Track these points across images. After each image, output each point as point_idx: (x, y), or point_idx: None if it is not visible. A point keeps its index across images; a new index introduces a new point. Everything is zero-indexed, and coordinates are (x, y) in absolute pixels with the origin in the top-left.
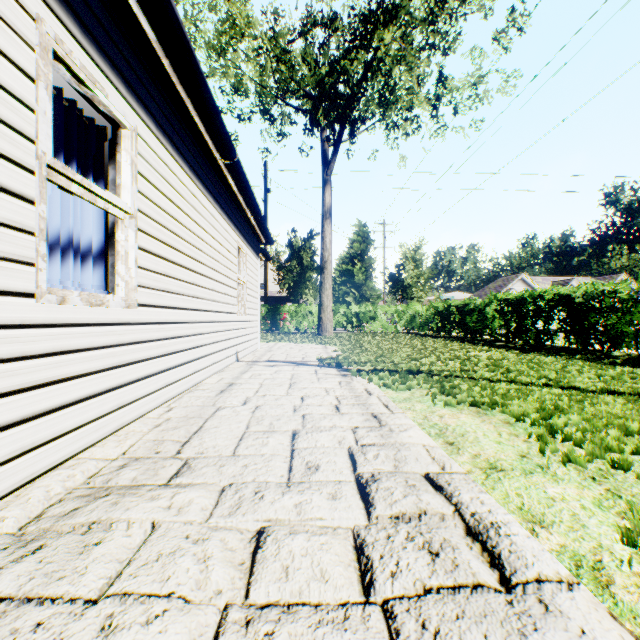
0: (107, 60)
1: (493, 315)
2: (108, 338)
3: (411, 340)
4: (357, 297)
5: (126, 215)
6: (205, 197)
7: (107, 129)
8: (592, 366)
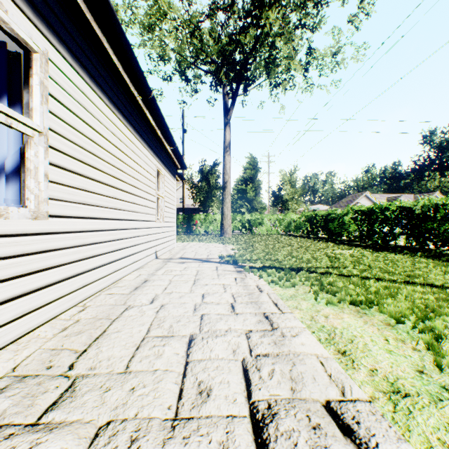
0: None
1: (350, 222)
2: (8, 249)
3: (289, 240)
4: (249, 208)
5: (35, 132)
6: (125, 127)
7: (21, 54)
8: (435, 263)
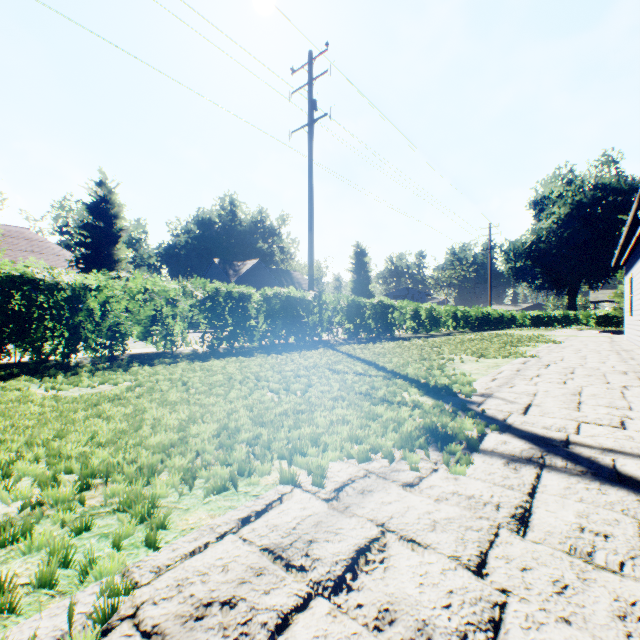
0: None
1: None
2: None
3: None
4: None
5: None
6: None
7: None
8: (236, 360)
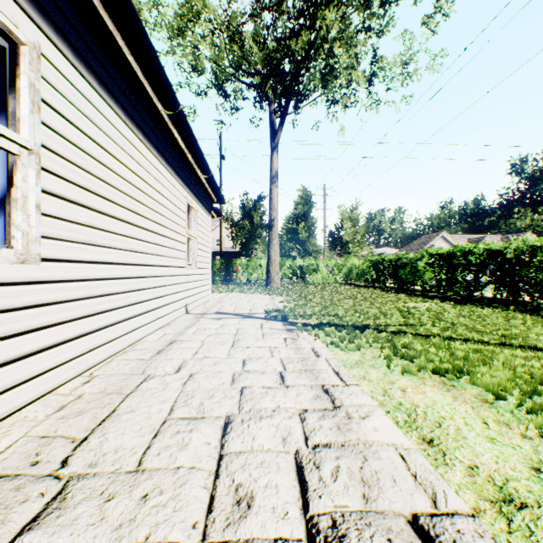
0: None
1: (424, 268)
2: None
3: (350, 291)
4: (301, 252)
5: (23, 150)
6: (146, 148)
7: (6, 49)
8: (534, 319)
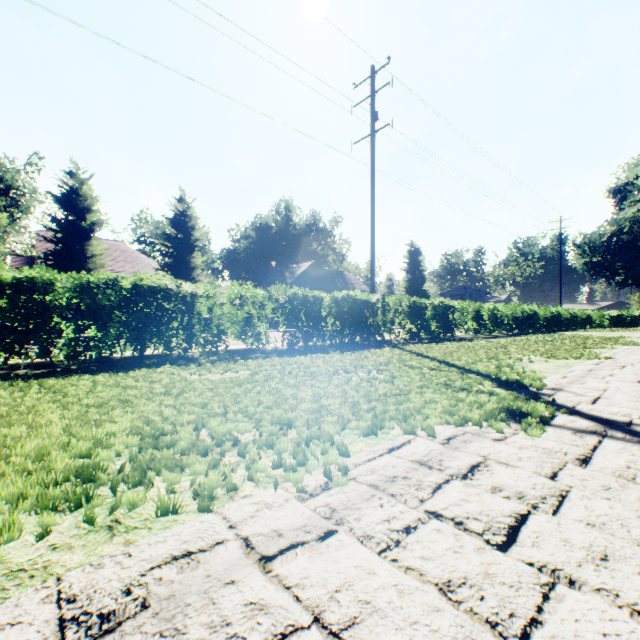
0: None
1: None
2: None
3: None
4: None
5: None
6: None
7: None
8: (318, 356)
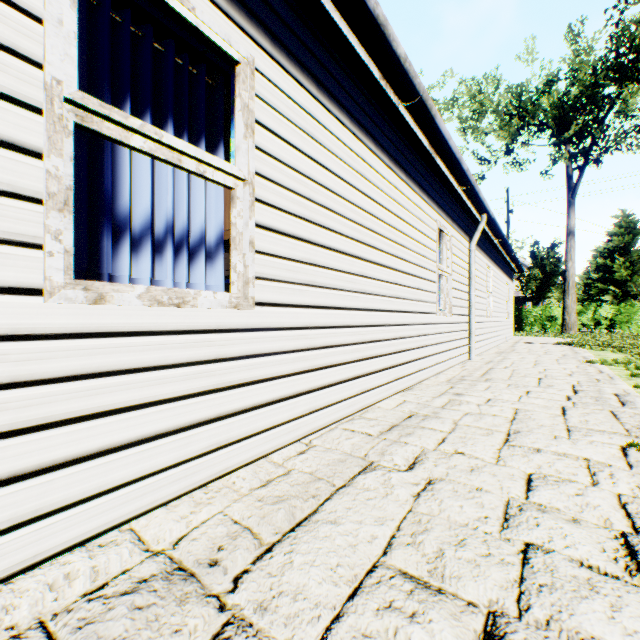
0: (489, 258)
1: None
2: (489, 325)
3: None
4: (617, 295)
5: (489, 293)
6: (499, 272)
7: None
8: None
